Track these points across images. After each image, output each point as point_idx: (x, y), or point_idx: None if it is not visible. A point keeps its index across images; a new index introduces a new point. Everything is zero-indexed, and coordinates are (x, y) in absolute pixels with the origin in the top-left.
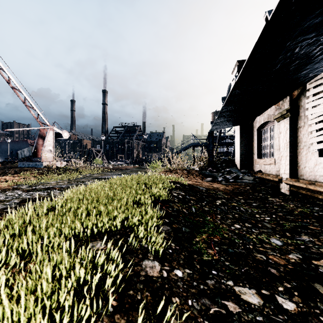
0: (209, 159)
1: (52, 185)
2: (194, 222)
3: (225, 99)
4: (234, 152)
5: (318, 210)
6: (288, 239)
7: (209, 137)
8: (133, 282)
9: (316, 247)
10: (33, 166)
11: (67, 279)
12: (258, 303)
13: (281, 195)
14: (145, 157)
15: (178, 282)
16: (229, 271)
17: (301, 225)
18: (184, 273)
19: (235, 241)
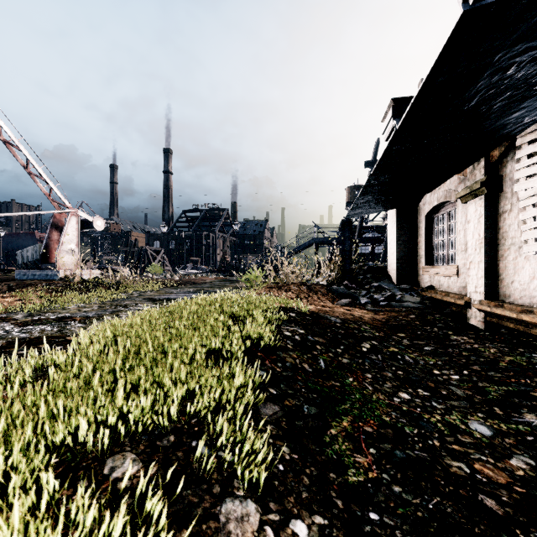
0: (345, 267)
1: (70, 314)
2: (325, 391)
3: (370, 164)
4: (385, 253)
5: None
6: (501, 423)
7: (344, 228)
8: None
9: None
10: (42, 278)
11: None
12: None
13: (471, 329)
14: (236, 261)
15: None
16: (403, 510)
17: (517, 391)
18: (312, 529)
19: (405, 432)
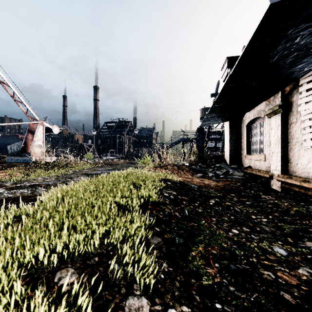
0: (199, 155)
1: (38, 182)
2: (188, 229)
3: (214, 95)
4: (222, 147)
5: None
6: (292, 247)
7: (199, 132)
8: None
9: None
10: (22, 161)
11: None
12: None
13: (273, 191)
14: (136, 152)
15: None
16: (236, 302)
17: (301, 228)
18: None
19: (236, 253)
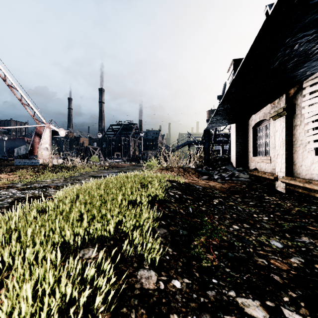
0: (205, 157)
1: (48, 184)
2: (192, 223)
3: (221, 97)
4: (229, 150)
5: (315, 209)
6: (288, 241)
7: (205, 135)
8: (127, 297)
9: (317, 249)
10: (29, 164)
11: (51, 300)
12: (264, 317)
13: (278, 193)
14: (141, 154)
15: (177, 295)
16: (230, 279)
17: (299, 226)
18: (182, 284)
19: (234, 244)
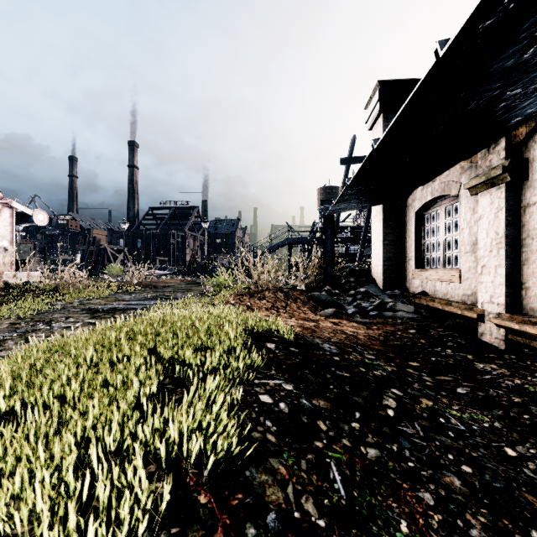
0: (326, 269)
1: None
2: None
3: (346, 161)
4: (361, 254)
5: None
6: None
7: (325, 225)
8: None
9: None
10: None
11: None
12: None
13: (491, 350)
14: (205, 262)
15: None
16: None
17: None
18: None
19: None
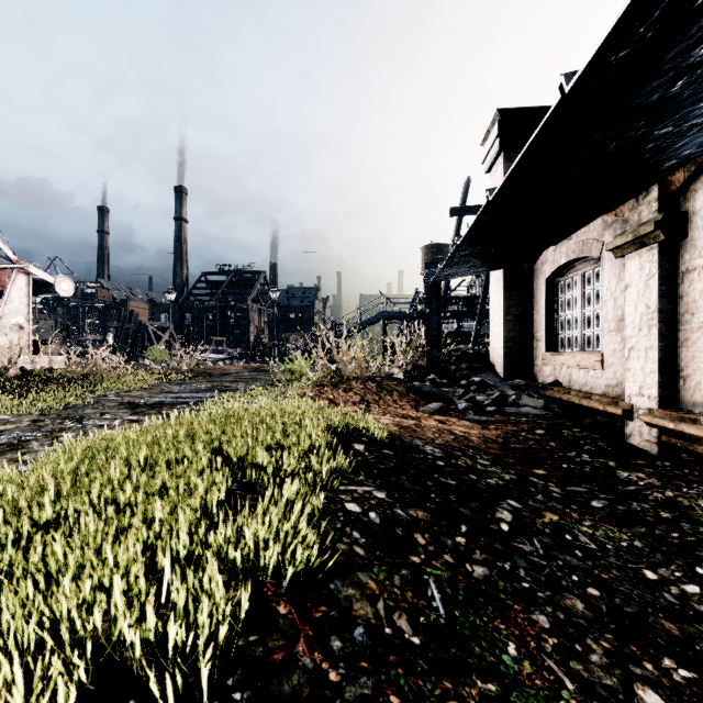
0: (431, 353)
1: None
2: None
3: (458, 212)
4: (477, 333)
5: None
6: None
7: (429, 296)
8: None
9: None
10: None
11: None
12: None
13: (639, 456)
14: (274, 343)
15: None
16: None
17: None
18: None
19: None
